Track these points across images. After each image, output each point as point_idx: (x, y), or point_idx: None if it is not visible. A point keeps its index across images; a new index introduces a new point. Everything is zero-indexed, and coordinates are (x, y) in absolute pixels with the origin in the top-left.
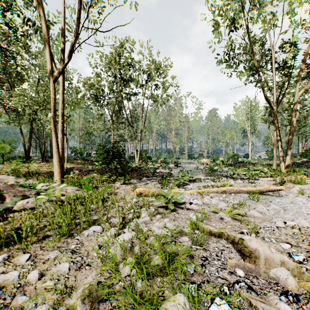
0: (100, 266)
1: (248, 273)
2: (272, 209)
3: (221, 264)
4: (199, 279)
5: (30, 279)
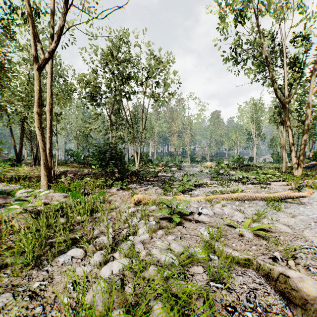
0: None
1: None
2: (299, 220)
3: None
4: None
5: None
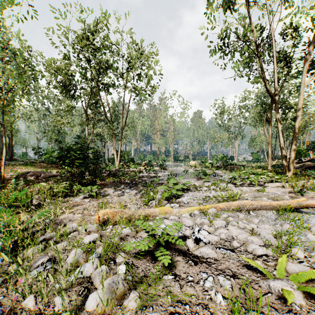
0: None
1: None
2: None
3: None
4: None
5: None
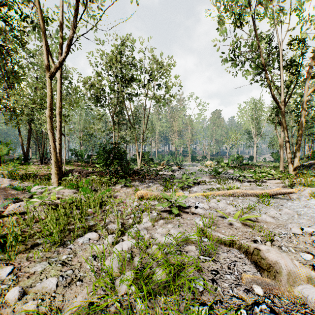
0: (93, 282)
1: (268, 291)
2: (285, 213)
3: (234, 278)
4: (210, 298)
5: (9, 298)
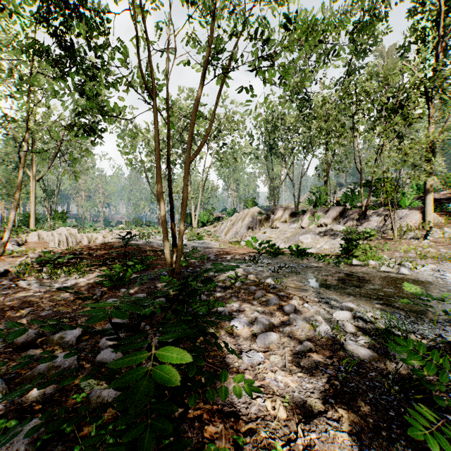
0: None
1: None
2: None
3: None
4: None
5: None
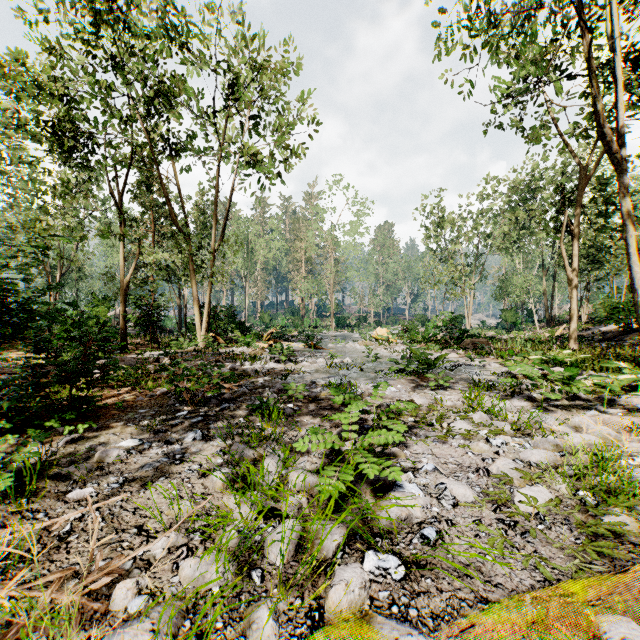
0: None
1: None
2: None
3: None
4: None
5: None
